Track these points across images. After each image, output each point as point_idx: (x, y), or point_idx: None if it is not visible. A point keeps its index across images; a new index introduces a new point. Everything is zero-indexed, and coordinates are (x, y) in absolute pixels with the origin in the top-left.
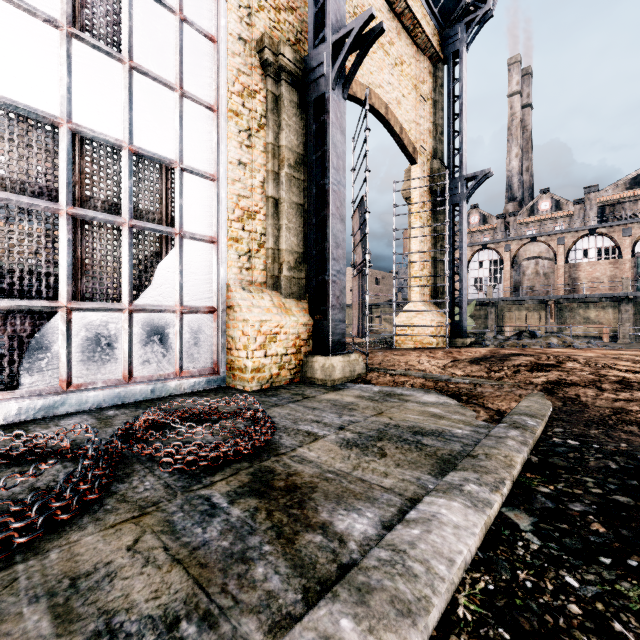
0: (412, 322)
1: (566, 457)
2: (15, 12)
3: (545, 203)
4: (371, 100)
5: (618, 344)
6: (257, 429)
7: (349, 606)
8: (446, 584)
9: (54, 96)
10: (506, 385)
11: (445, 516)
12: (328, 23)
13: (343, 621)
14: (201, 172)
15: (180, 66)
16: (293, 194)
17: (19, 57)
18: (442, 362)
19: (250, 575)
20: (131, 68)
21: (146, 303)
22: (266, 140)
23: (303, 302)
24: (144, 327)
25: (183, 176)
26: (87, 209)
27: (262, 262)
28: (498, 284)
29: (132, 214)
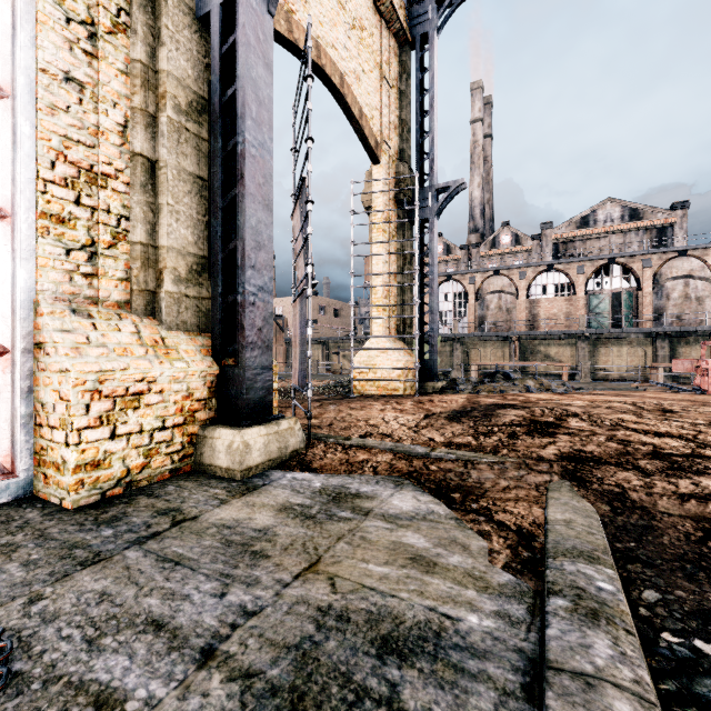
0: (374, 363)
1: None
2: None
3: (506, 236)
4: (320, 60)
5: (582, 384)
6: None
7: None
8: None
9: None
10: (509, 464)
11: None
12: None
13: None
14: None
15: None
16: (185, 157)
17: None
18: (413, 419)
19: None
20: None
21: None
22: (131, 54)
23: (204, 336)
24: None
25: None
26: None
27: (122, 266)
28: (463, 319)
29: None
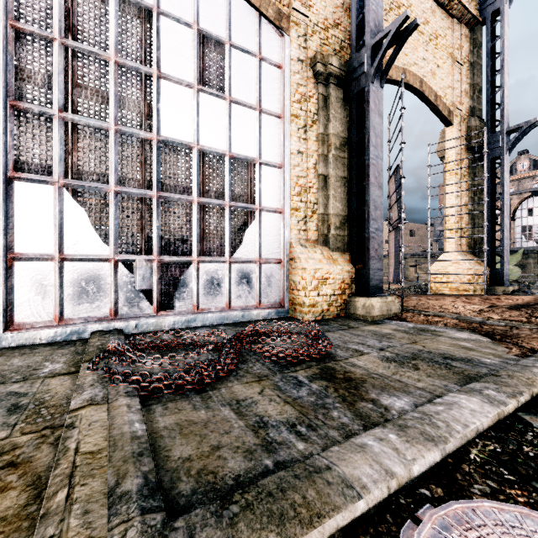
0: (447, 270)
1: None
2: (172, 85)
3: None
4: (406, 78)
5: None
6: (319, 343)
7: (393, 431)
8: (460, 435)
9: (190, 131)
10: None
11: (464, 404)
12: (368, 30)
13: (390, 435)
14: (272, 163)
15: (259, 92)
16: (338, 170)
17: (174, 112)
18: (478, 307)
19: (330, 414)
20: (230, 102)
21: (239, 257)
22: (317, 132)
23: (346, 254)
24: (237, 273)
25: (261, 168)
26: (206, 198)
27: (314, 224)
28: None
29: (231, 198)
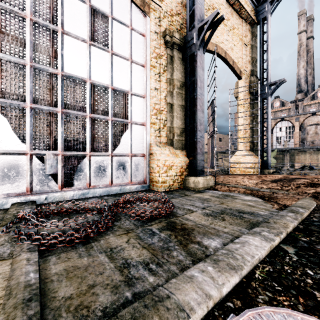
0: (239, 161)
1: (318, 227)
2: (72, 39)
3: None
4: (217, 50)
5: None
6: (167, 206)
7: (211, 264)
8: (250, 263)
9: (85, 70)
10: (291, 193)
11: (251, 242)
12: (196, 19)
13: (209, 267)
14: (139, 94)
15: (130, 49)
16: (179, 101)
17: (73, 57)
18: (255, 181)
19: (171, 254)
20: (112, 54)
21: (117, 152)
22: (167, 77)
23: (184, 151)
24: (117, 162)
25: (132, 97)
26: (96, 114)
27: (165, 133)
28: (291, 140)
29: (112, 115)
